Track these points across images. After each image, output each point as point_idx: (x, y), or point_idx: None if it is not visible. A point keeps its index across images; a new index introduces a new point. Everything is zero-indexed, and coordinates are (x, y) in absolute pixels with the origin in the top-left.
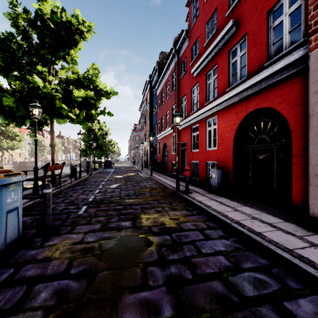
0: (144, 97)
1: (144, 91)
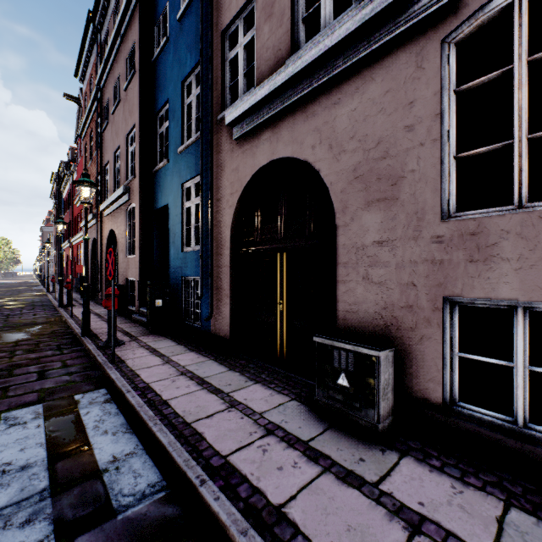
0: (54, 187)
1: (53, 180)
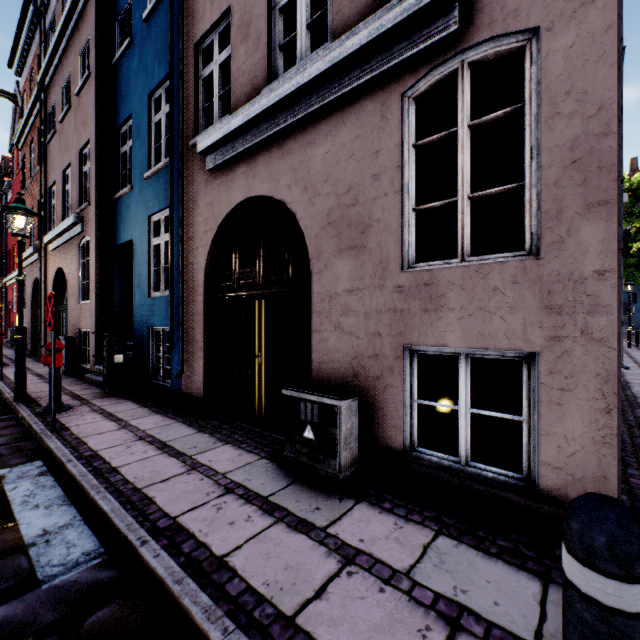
0: None
1: None
